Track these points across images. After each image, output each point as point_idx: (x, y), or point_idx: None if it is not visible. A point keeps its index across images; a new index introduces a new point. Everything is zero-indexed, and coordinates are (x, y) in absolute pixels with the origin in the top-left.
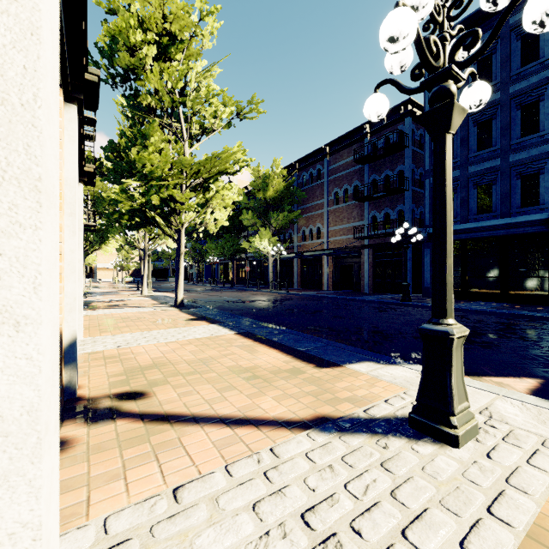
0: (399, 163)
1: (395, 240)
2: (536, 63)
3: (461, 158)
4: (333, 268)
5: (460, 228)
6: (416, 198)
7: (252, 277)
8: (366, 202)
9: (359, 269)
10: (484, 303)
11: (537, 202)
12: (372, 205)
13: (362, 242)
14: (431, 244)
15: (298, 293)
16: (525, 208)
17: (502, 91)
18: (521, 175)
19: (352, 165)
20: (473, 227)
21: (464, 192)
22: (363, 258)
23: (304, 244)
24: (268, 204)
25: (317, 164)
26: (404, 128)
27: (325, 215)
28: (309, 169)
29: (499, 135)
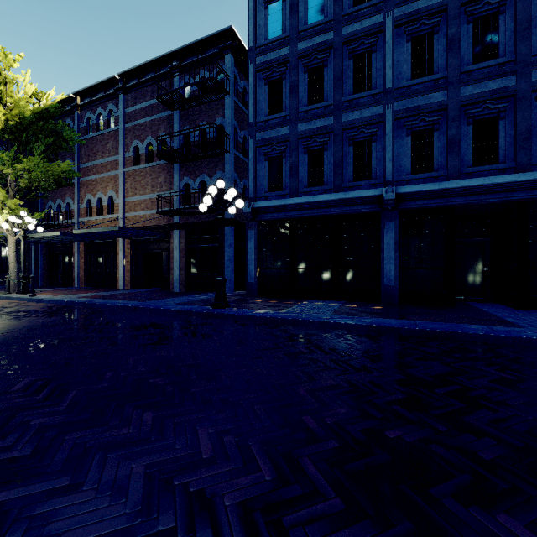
0: (218, 115)
1: (206, 208)
2: (369, 5)
3: (291, 110)
4: (132, 257)
5: (290, 203)
6: (239, 167)
7: (2, 271)
8: (177, 163)
9: (169, 259)
10: (318, 302)
11: (369, 176)
12: (185, 169)
13: (171, 220)
14: (256, 223)
15: (46, 299)
16: (358, 181)
17: (335, 30)
18: (353, 141)
19: (158, 110)
20: (305, 202)
21: (294, 156)
22: (173, 243)
23: (89, 220)
24: (2, 139)
25: (109, 102)
26: (224, 68)
27: (120, 179)
28: (97, 108)
29: (331, 88)
